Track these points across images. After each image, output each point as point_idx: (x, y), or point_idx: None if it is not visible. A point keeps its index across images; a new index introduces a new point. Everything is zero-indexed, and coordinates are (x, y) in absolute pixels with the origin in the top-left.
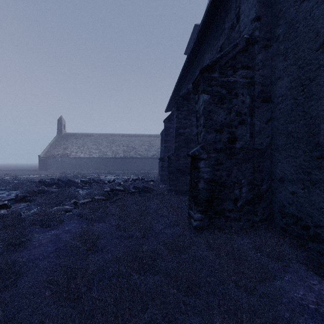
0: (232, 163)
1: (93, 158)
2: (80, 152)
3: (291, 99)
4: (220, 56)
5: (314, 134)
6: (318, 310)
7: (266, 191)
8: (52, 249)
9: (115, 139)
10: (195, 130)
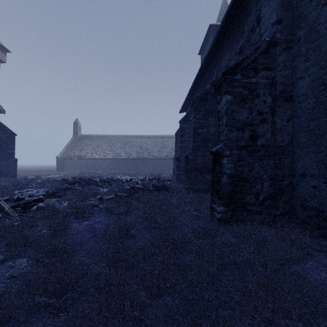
0: (253, 160)
1: (107, 159)
2: (95, 153)
3: (312, 98)
4: (243, 59)
5: None
6: None
7: (287, 186)
8: (90, 235)
9: (128, 141)
10: (213, 130)
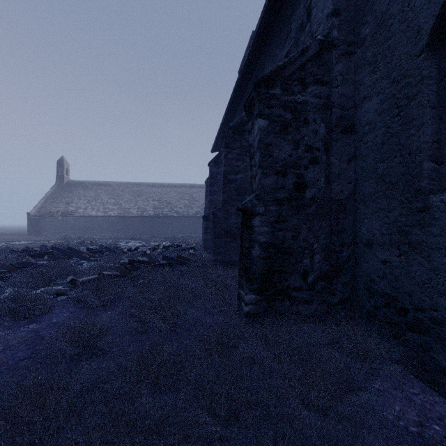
0: (300, 220)
1: (110, 217)
2: (91, 209)
3: (382, 127)
4: (284, 64)
5: (414, 177)
6: (422, 434)
7: (348, 259)
8: (25, 354)
9: (141, 191)
10: None
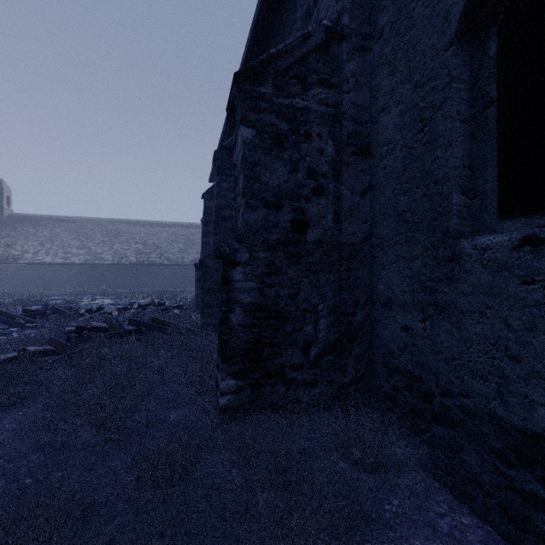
0: (299, 272)
1: (73, 264)
2: (44, 253)
3: (403, 148)
4: (277, 52)
5: (440, 215)
6: None
7: (362, 324)
8: None
9: (120, 230)
10: None
